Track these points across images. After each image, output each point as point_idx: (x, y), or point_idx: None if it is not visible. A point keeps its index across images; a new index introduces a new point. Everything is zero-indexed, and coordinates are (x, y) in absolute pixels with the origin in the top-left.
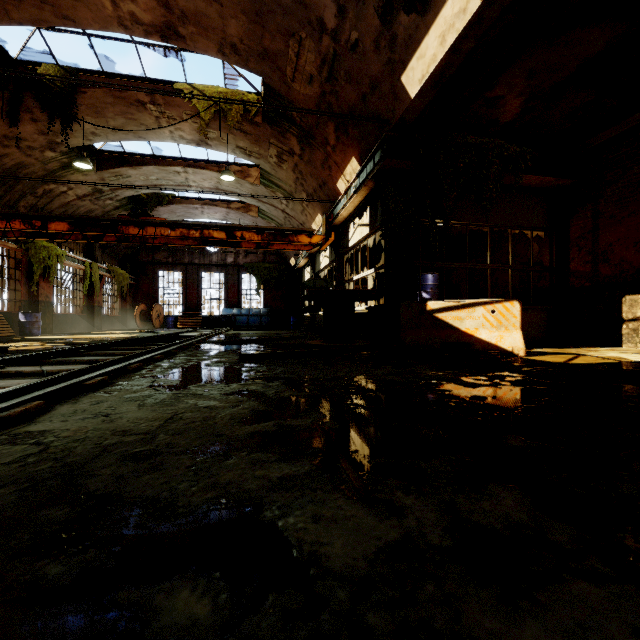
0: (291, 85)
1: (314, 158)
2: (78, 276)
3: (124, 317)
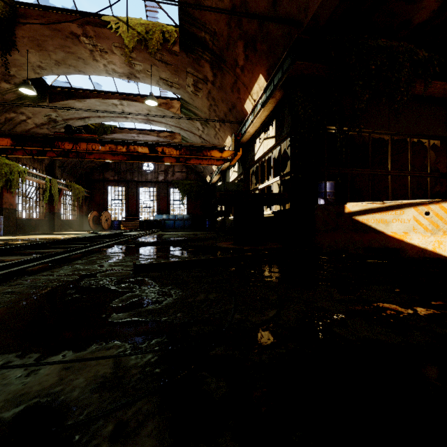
0: (203, 4)
1: (225, 83)
2: (42, 189)
3: (81, 221)
